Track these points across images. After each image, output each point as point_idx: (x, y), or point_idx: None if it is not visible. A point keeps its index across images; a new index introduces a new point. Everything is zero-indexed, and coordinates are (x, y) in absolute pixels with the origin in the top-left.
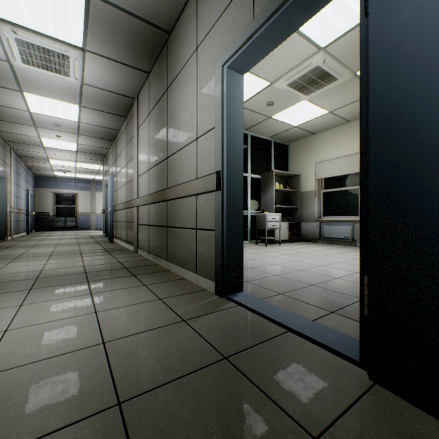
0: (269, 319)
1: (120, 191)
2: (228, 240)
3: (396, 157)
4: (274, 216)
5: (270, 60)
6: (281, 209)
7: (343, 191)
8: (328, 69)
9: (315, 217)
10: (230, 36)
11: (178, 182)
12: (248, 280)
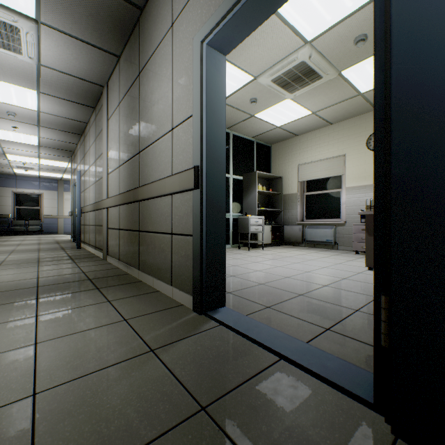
0: (258, 343)
1: (88, 190)
2: (208, 247)
3: (432, 140)
4: (257, 219)
5: (254, 51)
6: (264, 212)
7: (325, 194)
8: (313, 66)
9: (297, 220)
10: (210, 7)
11: (151, 180)
12: (231, 291)
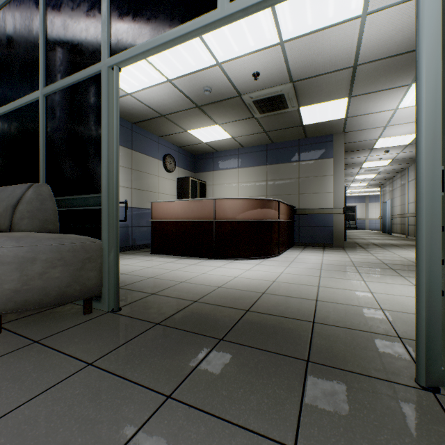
0: None
1: (395, 208)
2: None
3: None
4: None
5: None
6: None
7: None
8: None
9: None
10: None
11: None
12: None
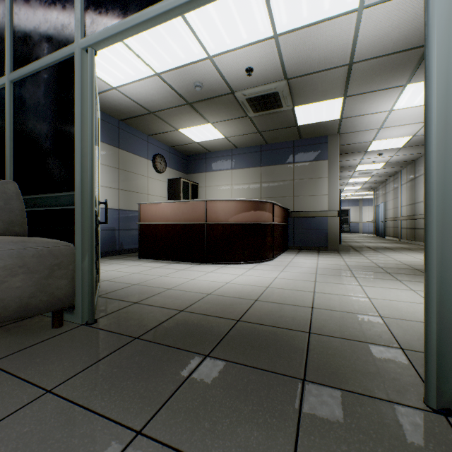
0: None
1: (388, 211)
2: None
3: None
4: None
5: None
6: None
7: None
8: None
9: None
10: None
11: (418, 213)
12: None
